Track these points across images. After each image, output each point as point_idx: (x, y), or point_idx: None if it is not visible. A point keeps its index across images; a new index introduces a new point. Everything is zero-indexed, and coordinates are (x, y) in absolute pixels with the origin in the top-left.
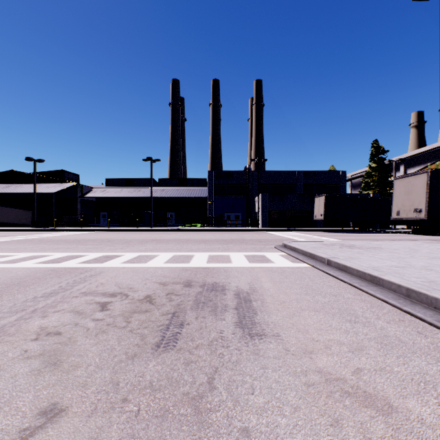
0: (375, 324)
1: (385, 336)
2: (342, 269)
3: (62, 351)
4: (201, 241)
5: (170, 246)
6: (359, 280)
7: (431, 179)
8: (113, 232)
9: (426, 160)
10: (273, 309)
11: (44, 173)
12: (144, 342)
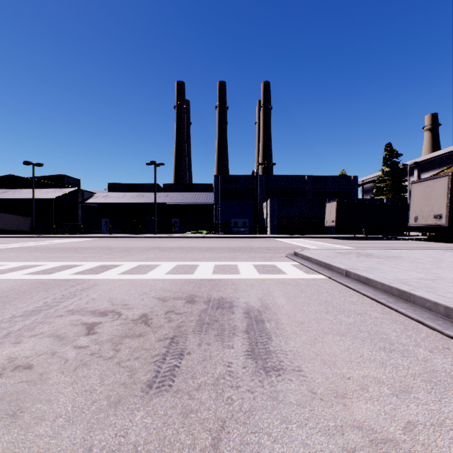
0: (416, 354)
1: (432, 371)
2: (364, 281)
3: (28, 394)
4: (206, 249)
5: (173, 254)
6: (384, 295)
7: (452, 182)
8: (115, 239)
9: (441, 164)
10: (291, 333)
11: (43, 178)
12: (133, 380)
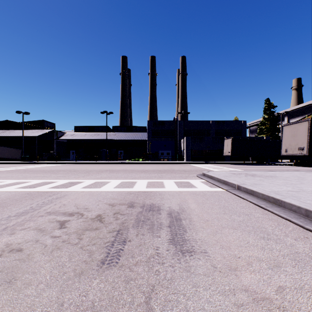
0: (285, 241)
1: (296, 253)
2: (250, 193)
3: (19, 268)
4: (142, 171)
5: (119, 175)
6: (264, 201)
7: (311, 125)
8: (79, 164)
9: (303, 113)
10: (199, 227)
11: (30, 122)
12: (91, 259)
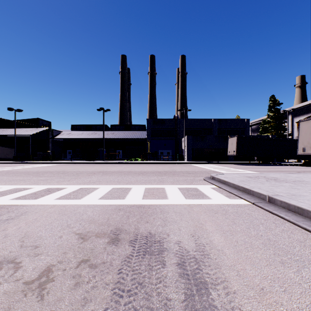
0: None
1: None
2: (295, 210)
3: None
4: (139, 173)
5: (112, 178)
6: None
7: None
8: (73, 164)
9: (308, 111)
10: None
11: (24, 120)
12: None
